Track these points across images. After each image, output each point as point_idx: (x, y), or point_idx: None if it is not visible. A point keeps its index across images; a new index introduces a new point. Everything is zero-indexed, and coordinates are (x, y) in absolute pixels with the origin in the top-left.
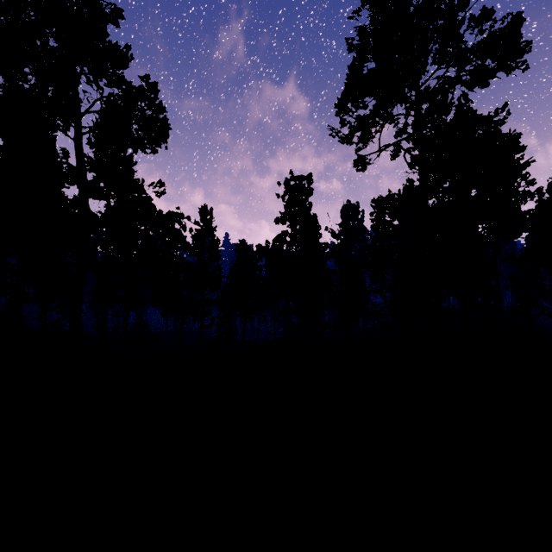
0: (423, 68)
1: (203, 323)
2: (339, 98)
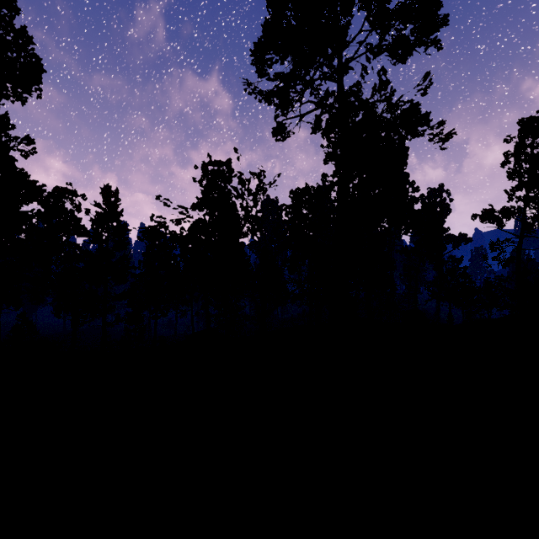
0: (344, 37)
1: (105, 321)
2: (256, 44)
